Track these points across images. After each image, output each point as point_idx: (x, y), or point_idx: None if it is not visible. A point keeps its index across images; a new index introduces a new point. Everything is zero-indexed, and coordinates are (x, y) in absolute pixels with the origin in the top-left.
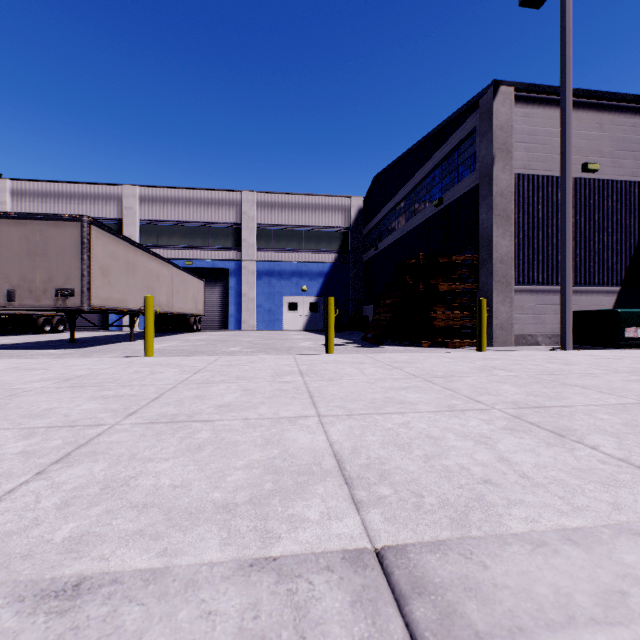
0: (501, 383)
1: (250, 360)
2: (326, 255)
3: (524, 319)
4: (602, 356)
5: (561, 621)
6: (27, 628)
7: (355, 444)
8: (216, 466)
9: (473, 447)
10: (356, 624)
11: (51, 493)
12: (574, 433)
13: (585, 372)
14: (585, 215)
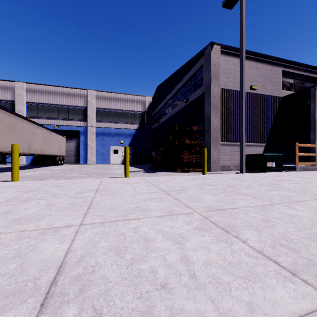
0: (206, 193)
1: (73, 182)
2: (133, 125)
3: (225, 158)
4: (257, 176)
5: None
6: None
7: (86, 251)
8: None
9: (169, 247)
10: None
11: None
12: (235, 229)
13: (248, 185)
14: (251, 110)
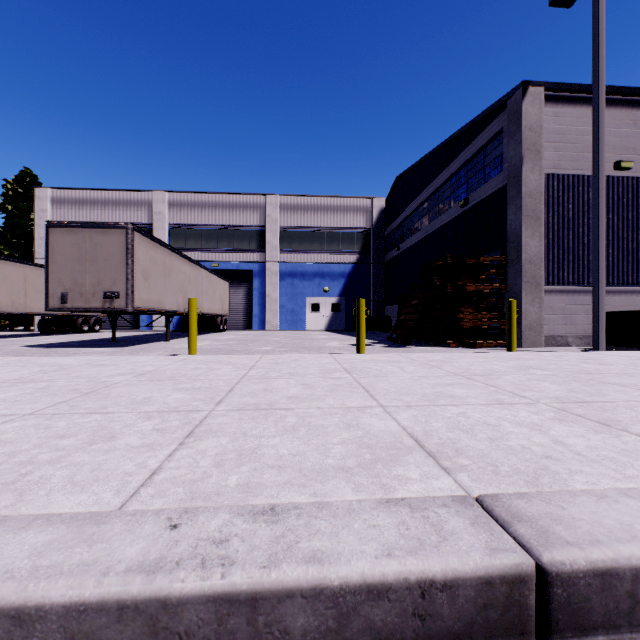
0: (540, 381)
1: (292, 358)
2: (348, 256)
3: (554, 320)
4: (638, 357)
5: (627, 538)
6: (258, 528)
7: (424, 428)
8: (317, 442)
9: (529, 432)
10: (479, 534)
11: (202, 457)
12: (618, 423)
13: (622, 372)
14: (618, 214)
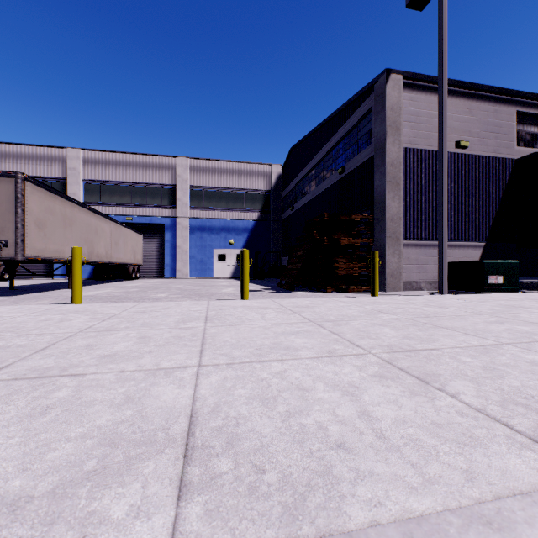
0: (382, 326)
1: (166, 306)
2: (250, 214)
3: (410, 268)
4: (470, 299)
5: None
6: None
7: (220, 400)
8: (46, 437)
9: (339, 399)
10: None
11: None
12: (438, 379)
13: (455, 314)
14: (458, 183)
